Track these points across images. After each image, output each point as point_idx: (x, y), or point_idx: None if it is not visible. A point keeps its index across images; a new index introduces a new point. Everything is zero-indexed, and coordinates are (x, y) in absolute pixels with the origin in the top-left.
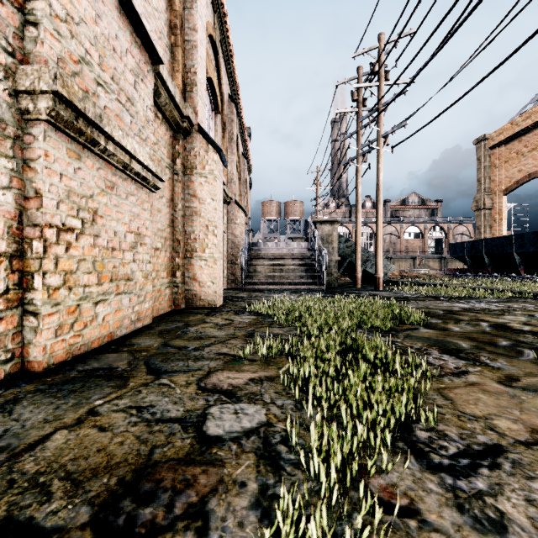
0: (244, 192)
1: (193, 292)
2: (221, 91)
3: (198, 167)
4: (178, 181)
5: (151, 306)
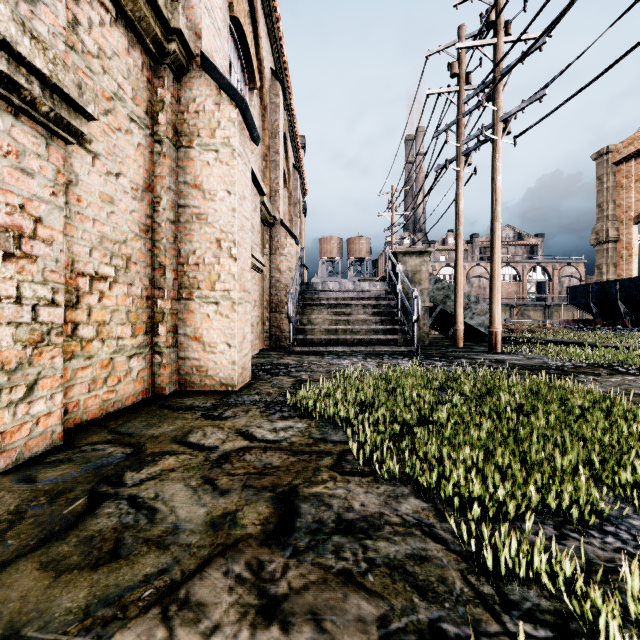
0: (295, 217)
1: (193, 362)
2: (259, 57)
3: (203, 133)
4: (162, 154)
5: (61, 406)
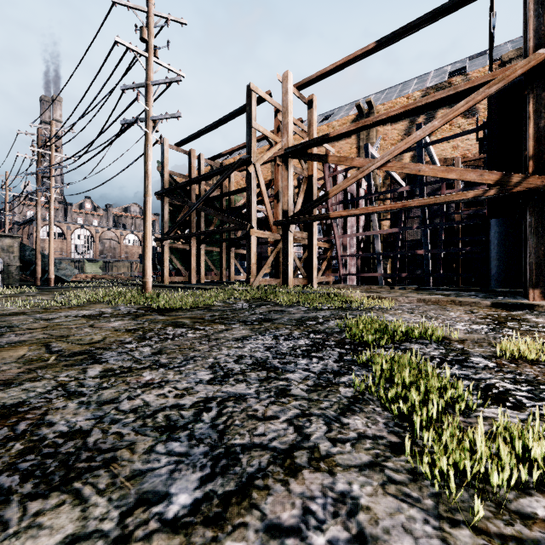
0: None
1: None
2: None
3: None
4: None
5: None
